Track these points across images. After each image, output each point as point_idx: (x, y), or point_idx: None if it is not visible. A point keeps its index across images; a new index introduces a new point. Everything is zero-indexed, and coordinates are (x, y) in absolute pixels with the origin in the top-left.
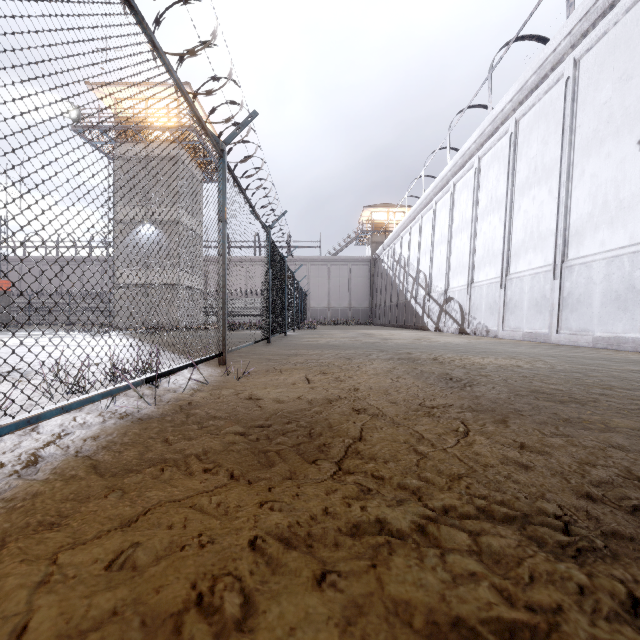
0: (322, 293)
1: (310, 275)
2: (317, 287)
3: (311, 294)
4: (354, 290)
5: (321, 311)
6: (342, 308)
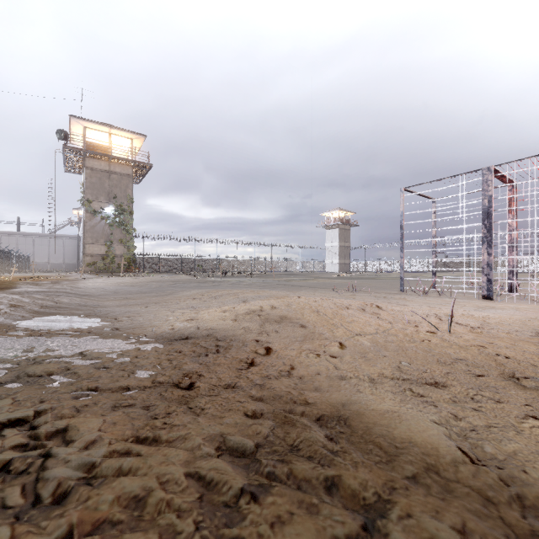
0: (44, 254)
1: (35, 243)
2: (40, 250)
3: (36, 254)
4: (67, 253)
5: (43, 264)
6: (59, 263)
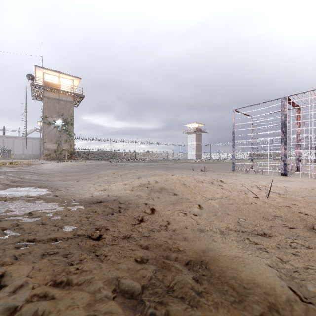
0: (20, 149)
1: (14, 142)
2: (18, 146)
3: (15, 149)
4: (34, 148)
5: (19, 155)
6: (29, 154)
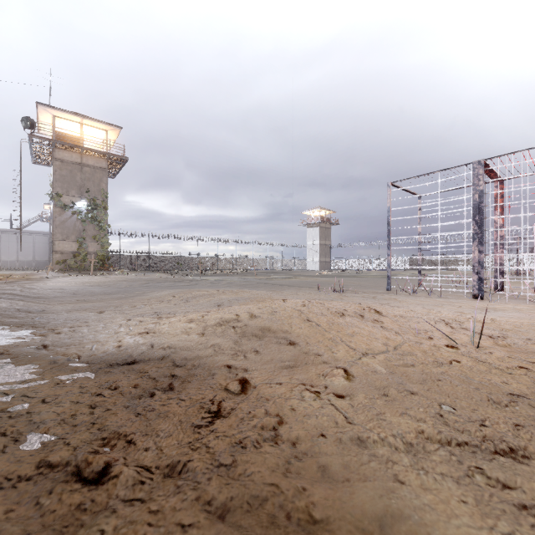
0: (12, 251)
1: (2, 240)
2: (8, 247)
3: (3, 251)
4: (38, 250)
5: (11, 262)
6: (28, 260)
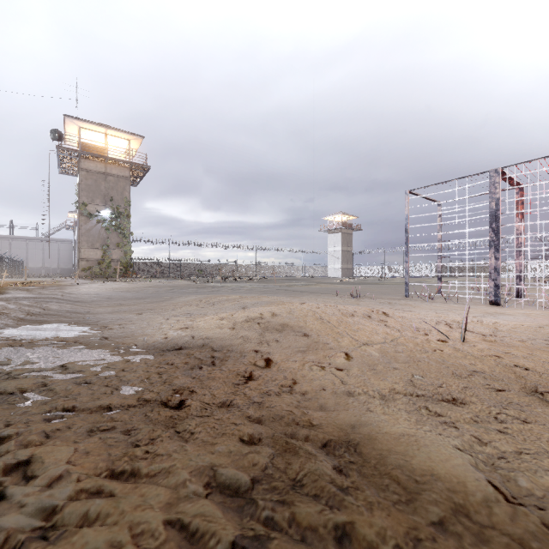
0: (38, 258)
1: (29, 247)
2: (34, 255)
3: (30, 259)
4: (62, 257)
5: (37, 269)
6: (53, 268)
